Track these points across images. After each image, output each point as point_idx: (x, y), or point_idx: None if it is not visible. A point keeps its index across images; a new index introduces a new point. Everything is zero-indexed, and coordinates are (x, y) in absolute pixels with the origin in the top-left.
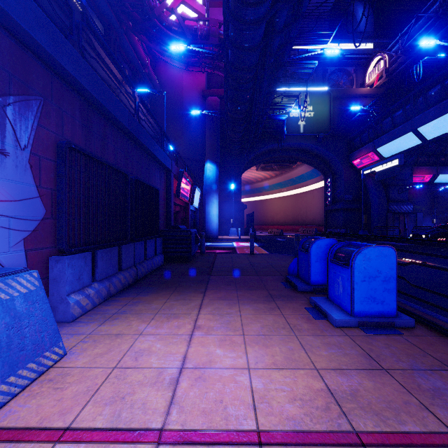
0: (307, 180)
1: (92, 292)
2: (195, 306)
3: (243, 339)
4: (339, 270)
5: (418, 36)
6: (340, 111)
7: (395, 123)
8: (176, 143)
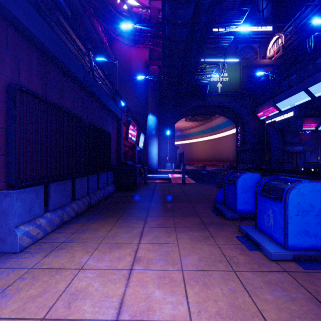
0: (223, 128)
1: (44, 222)
2: (137, 234)
3: (182, 275)
4: (270, 203)
5: (307, 20)
6: (248, 77)
7: (291, 85)
8: (126, 101)
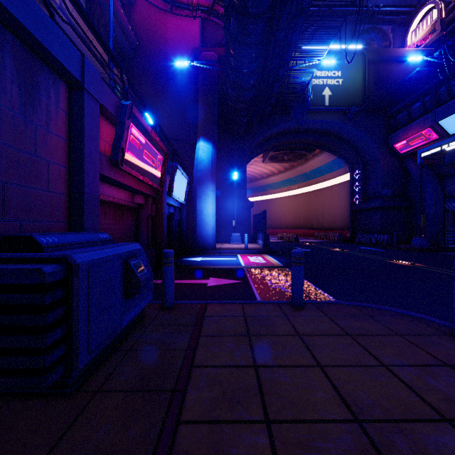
0: (325, 174)
1: None
2: None
3: None
4: None
5: None
6: (376, 79)
7: None
8: (158, 118)
